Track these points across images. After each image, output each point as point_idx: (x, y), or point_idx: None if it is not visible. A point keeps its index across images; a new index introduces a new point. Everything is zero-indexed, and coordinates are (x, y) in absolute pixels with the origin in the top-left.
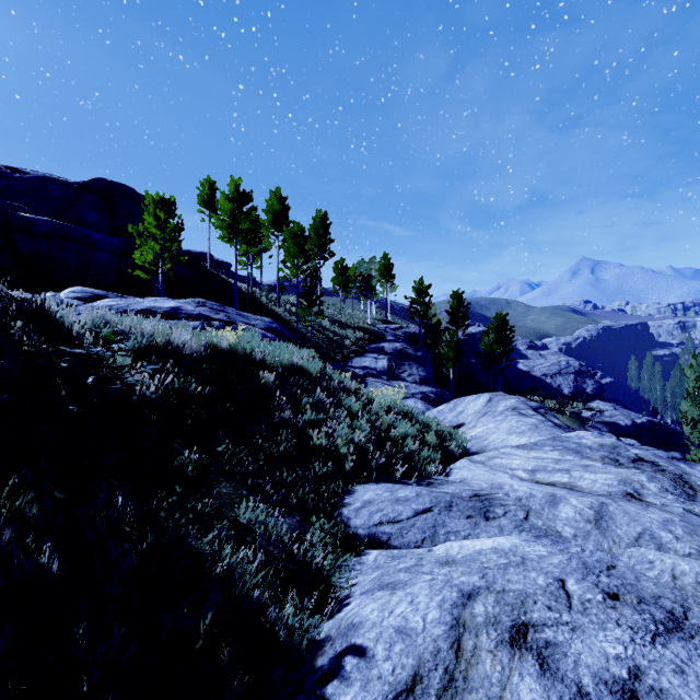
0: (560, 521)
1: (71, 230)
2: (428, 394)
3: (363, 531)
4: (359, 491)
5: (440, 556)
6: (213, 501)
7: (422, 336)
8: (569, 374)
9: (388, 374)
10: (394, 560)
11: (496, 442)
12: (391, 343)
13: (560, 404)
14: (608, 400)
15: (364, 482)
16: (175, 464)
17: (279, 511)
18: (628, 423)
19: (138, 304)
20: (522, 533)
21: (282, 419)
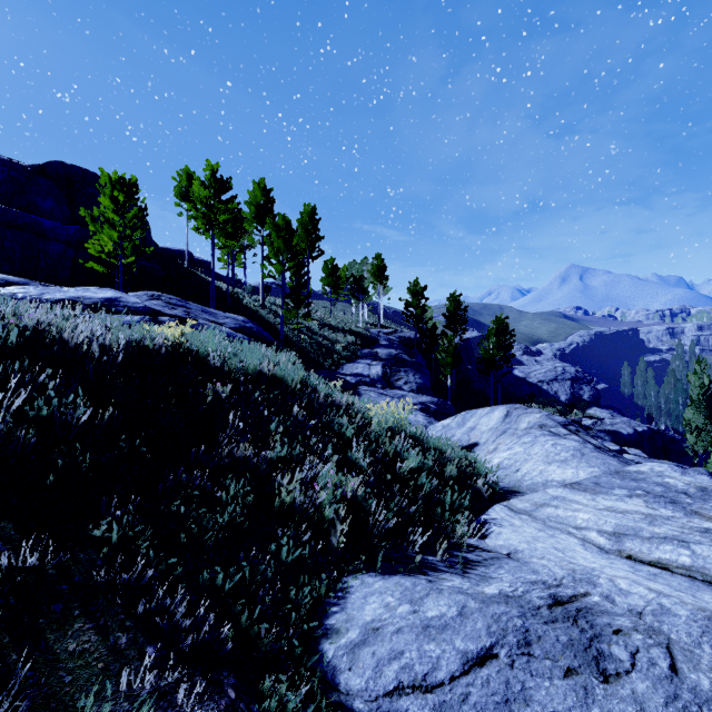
0: None
1: (15, 215)
2: (428, 404)
3: (364, 705)
4: (354, 595)
5: None
6: (14, 703)
7: (417, 341)
8: (565, 380)
9: (383, 382)
10: None
11: (532, 475)
12: (384, 348)
13: (561, 412)
14: (605, 407)
15: (363, 570)
16: None
17: (192, 679)
18: (630, 432)
19: (59, 293)
20: None
21: (235, 459)
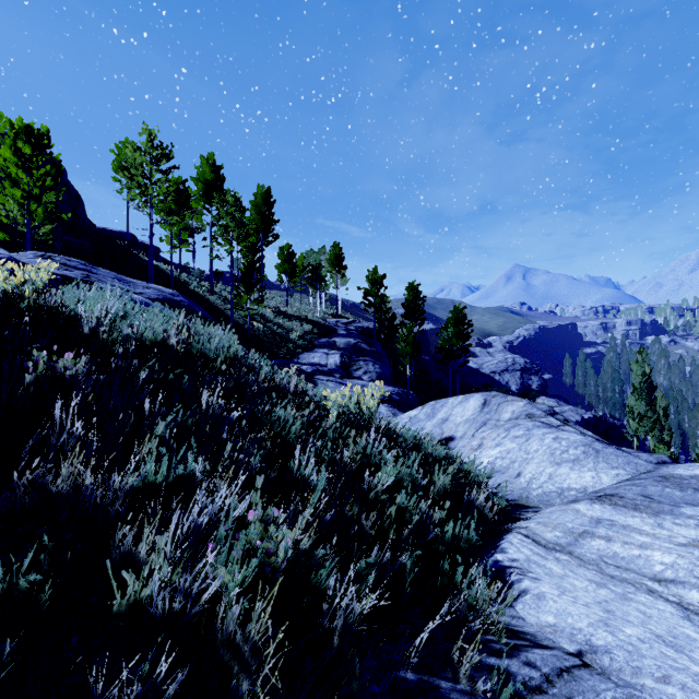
0: None
1: None
2: (390, 394)
3: None
4: None
5: None
6: None
7: (376, 331)
8: (515, 371)
9: (342, 371)
10: None
11: (540, 481)
12: (343, 338)
13: None
14: (552, 396)
15: None
16: None
17: None
18: (578, 419)
19: None
20: None
21: (49, 496)
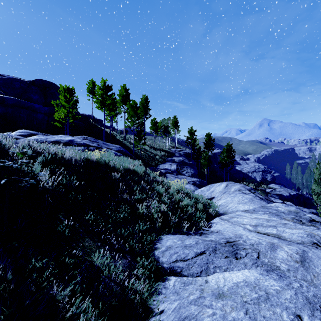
0: (278, 259)
1: (24, 103)
2: (195, 181)
3: (166, 265)
4: (164, 239)
5: (213, 288)
6: (79, 252)
7: (192, 154)
8: (259, 171)
9: (176, 172)
10: (185, 286)
11: (232, 208)
12: (177, 157)
13: (256, 185)
14: (277, 184)
15: (166, 234)
16: (58, 229)
17: (118, 255)
18: (287, 194)
19: (52, 138)
20: (257, 267)
21: (123, 198)
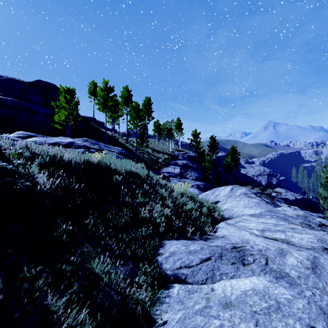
0: (288, 266)
1: (23, 104)
2: (199, 185)
3: (170, 272)
4: (167, 245)
5: (220, 296)
6: (77, 259)
7: (196, 157)
8: (264, 175)
9: (180, 175)
10: (189, 295)
11: (238, 212)
12: (181, 161)
13: (261, 189)
14: (283, 187)
15: (170, 239)
16: (55, 234)
17: (119, 261)
18: (293, 199)
19: (51, 140)
20: (266, 274)
21: (124, 202)
